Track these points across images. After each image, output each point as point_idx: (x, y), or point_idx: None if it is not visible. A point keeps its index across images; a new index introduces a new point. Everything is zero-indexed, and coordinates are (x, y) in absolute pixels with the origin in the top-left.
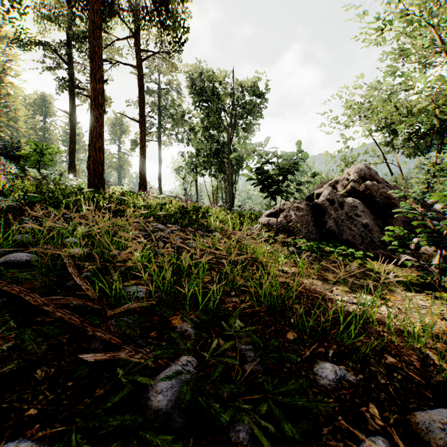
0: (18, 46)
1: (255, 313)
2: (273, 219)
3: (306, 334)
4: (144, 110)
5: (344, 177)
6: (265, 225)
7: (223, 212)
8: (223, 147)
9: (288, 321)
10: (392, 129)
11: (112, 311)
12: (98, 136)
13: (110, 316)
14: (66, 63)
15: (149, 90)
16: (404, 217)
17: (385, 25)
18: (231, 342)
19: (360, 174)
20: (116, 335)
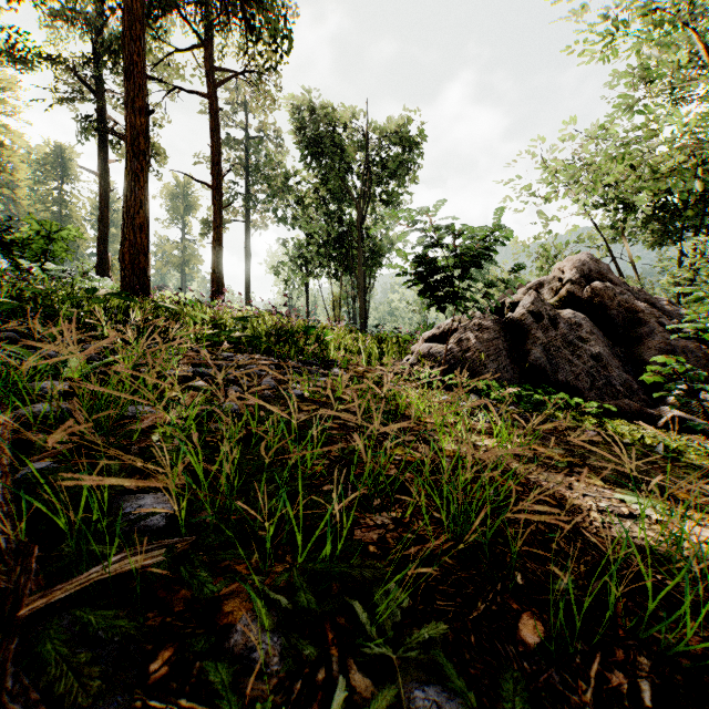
0: (12, 62)
1: (431, 560)
2: (437, 346)
3: (575, 634)
4: (219, 166)
5: (554, 275)
6: (424, 356)
7: (350, 335)
8: (350, 230)
9: (514, 584)
10: (623, 202)
11: (43, 597)
12: (138, 205)
13: (34, 611)
14: (93, 91)
15: (230, 139)
16: (661, 343)
17: (617, 28)
18: (385, 696)
19: (582, 270)
20: (12, 708)
